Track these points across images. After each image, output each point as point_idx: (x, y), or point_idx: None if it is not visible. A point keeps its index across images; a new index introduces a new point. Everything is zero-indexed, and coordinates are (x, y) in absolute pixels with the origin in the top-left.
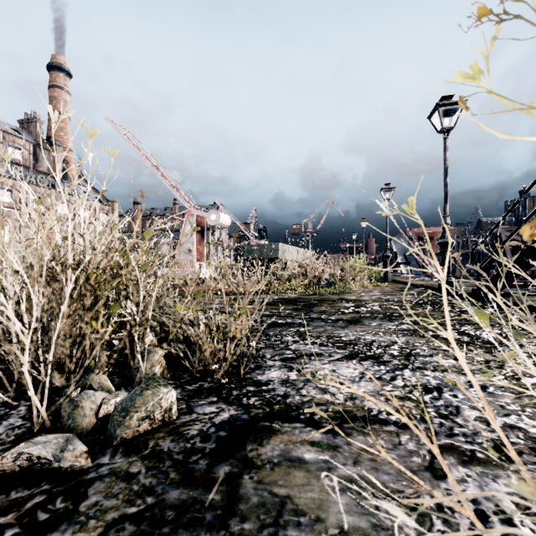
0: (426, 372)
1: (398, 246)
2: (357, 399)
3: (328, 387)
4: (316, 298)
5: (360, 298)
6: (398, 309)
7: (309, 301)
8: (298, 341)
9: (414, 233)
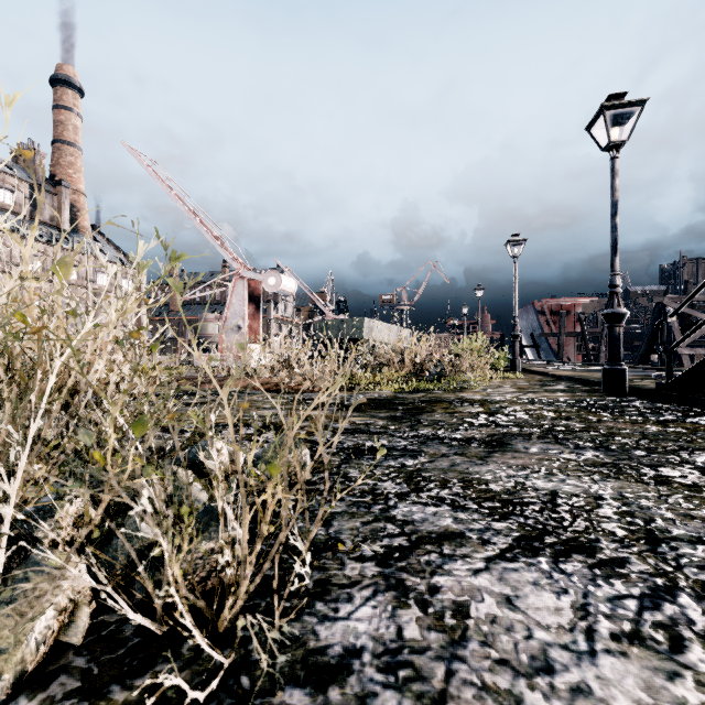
0: None
1: (522, 323)
2: None
3: (518, 688)
4: (422, 398)
5: (489, 398)
6: (557, 418)
7: (412, 402)
8: (407, 494)
9: (546, 305)
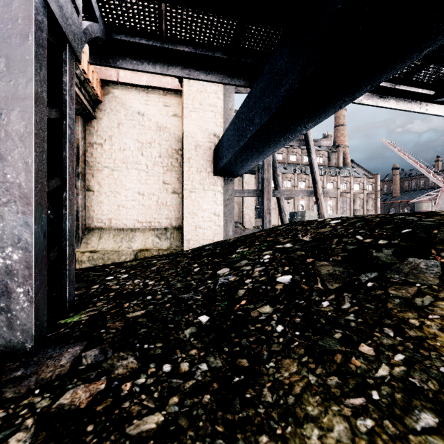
0: None
1: None
2: None
3: None
4: None
5: None
6: None
7: None
8: None
9: None
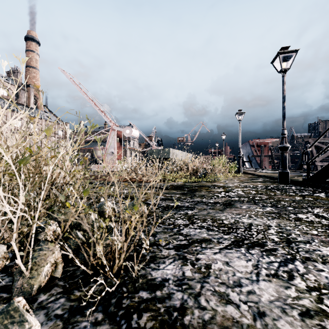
0: (318, 265)
1: (244, 151)
2: (266, 317)
3: (228, 291)
4: (196, 185)
5: (226, 185)
6: (256, 193)
7: (191, 187)
8: (188, 224)
9: (254, 142)
